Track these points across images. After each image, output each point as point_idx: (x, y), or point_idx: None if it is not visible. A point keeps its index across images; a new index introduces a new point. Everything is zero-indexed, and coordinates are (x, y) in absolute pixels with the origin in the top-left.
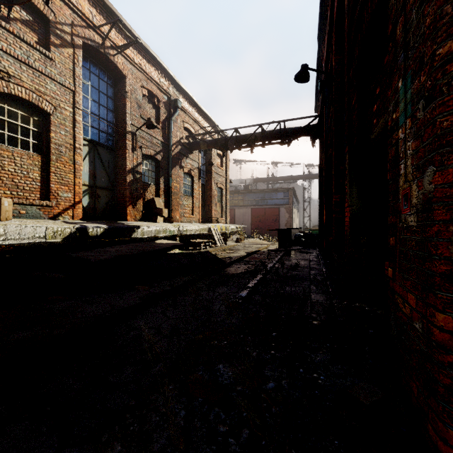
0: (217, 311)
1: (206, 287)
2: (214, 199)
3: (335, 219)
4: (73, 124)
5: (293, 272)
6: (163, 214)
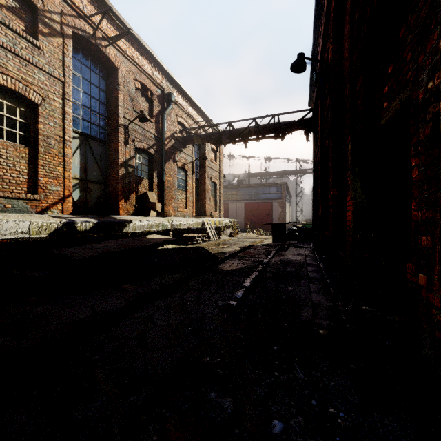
0: (210, 315)
1: (198, 285)
2: (208, 194)
3: (333, 213)
4: (62, 115)
5: (289, 269)
6: (156, 208)
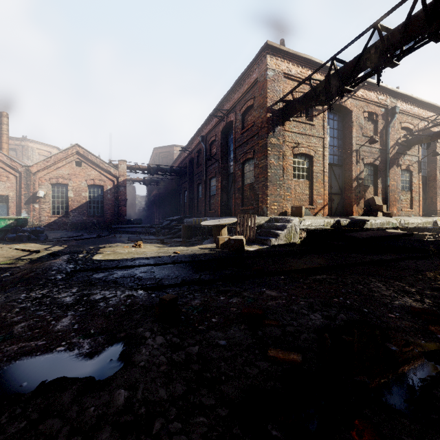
0: None
1: None
2: (439, 190)
3: None
4: (322, 158)
5: None
6: (382, 209)
